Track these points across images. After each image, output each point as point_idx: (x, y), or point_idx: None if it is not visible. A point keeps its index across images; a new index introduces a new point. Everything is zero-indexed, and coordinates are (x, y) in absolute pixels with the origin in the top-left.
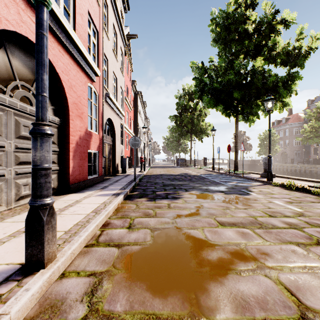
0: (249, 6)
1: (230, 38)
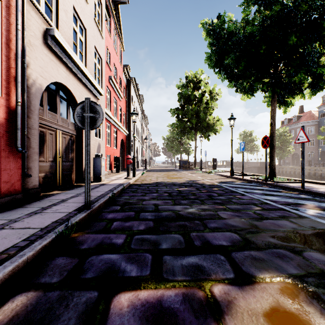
0: None
1: None
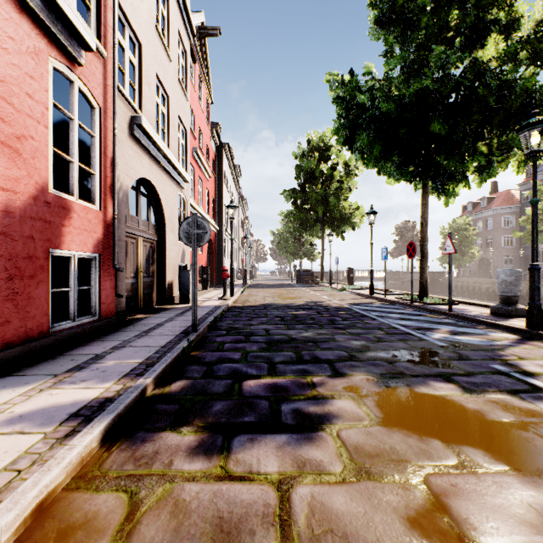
0: None
1: (417, 5)
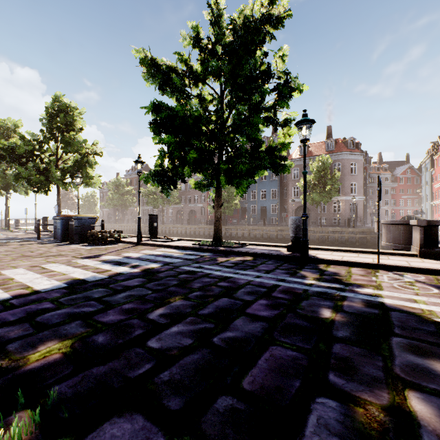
0: (11, 130)
1: None
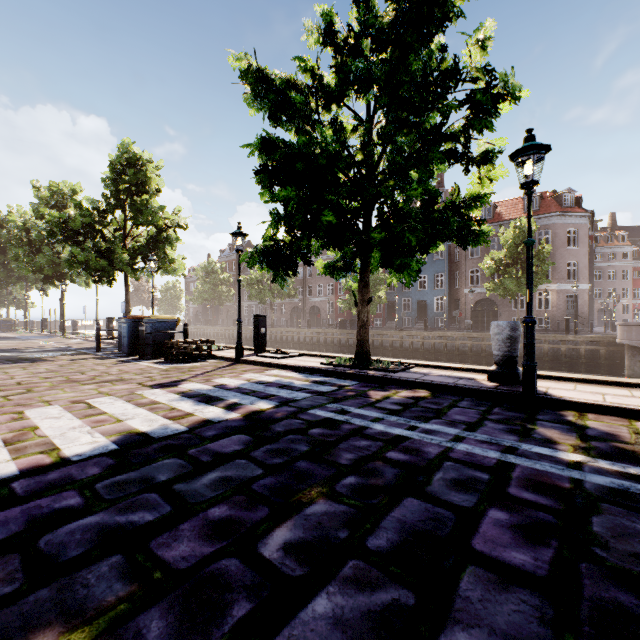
0: (68, 198)
1: None
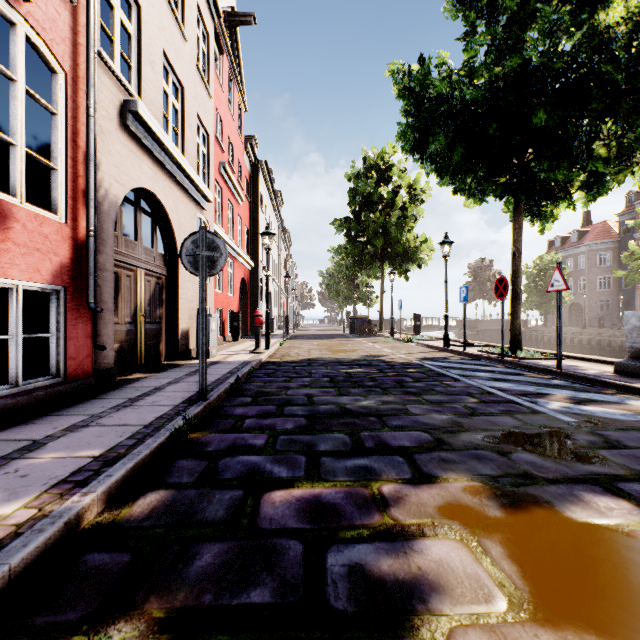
0: None
1: None
